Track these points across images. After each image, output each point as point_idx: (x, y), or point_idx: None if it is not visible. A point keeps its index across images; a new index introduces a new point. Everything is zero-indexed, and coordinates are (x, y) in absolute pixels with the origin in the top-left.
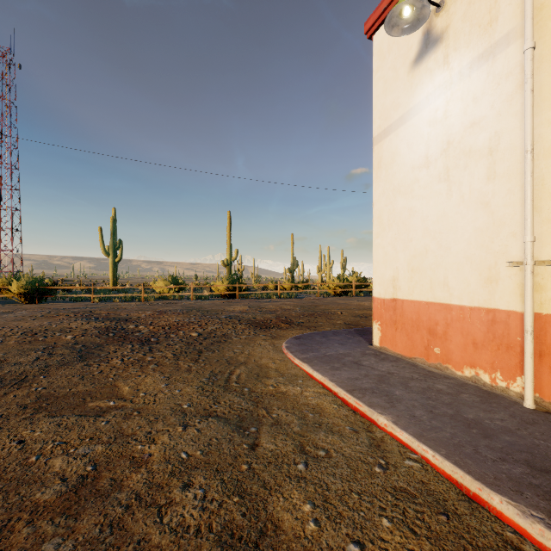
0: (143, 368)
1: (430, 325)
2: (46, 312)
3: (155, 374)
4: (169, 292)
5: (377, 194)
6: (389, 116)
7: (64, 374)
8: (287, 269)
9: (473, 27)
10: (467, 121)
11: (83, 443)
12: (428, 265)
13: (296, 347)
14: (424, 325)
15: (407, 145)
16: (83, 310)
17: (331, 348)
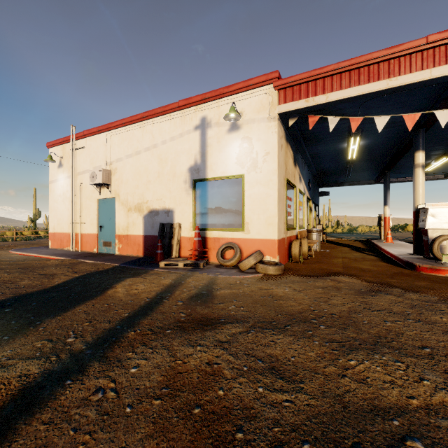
0: None
1: (61, 238)
2: None
3: None
4: None
5: (50, 199)
6: (53, 177)
7: None
8: (29, 219)
9: (67, 169)
10: (67, 190)
11: None
12: (61, 223)
13: (15, 250)
14: (60, 239)
15: (57, 189)
16: None
17: (31, 249)
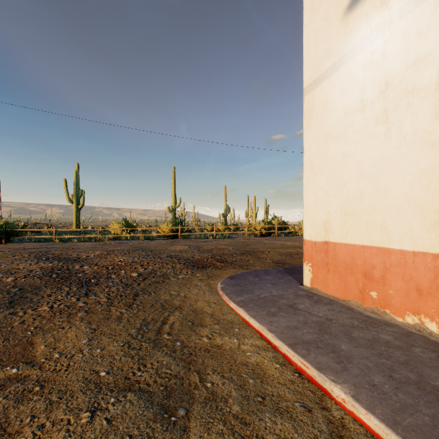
0: (70, 317)
1: (365, 268)
2: (3, 253)
3: (81, 324)
4: (122, 233)
5: (308, 141)
6: (321, 65)
7: None
8: (221, 214)
9: None
10: (410, 59)
11: None
12: (363, 209)
13: (231, 288)
14: (358, 269)
15: (340, 91)
16: (40, 250)
17: (264, 289)
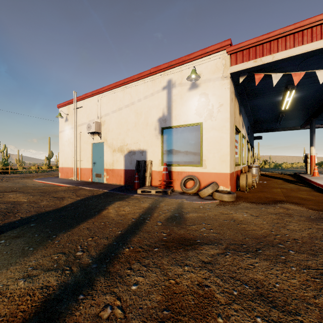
0: None
1: (67, 171)
2: None
3: None
4: None
5: (60, 144)
6: (62, 128)
7: None
8: (46, 158)
9: (71, 122)
10: (71, 137)
11: None
12: (67, 160)
13: (37, 179)
14: (66, 171)
15: (64, 136)
16: None
17: (47, 179)
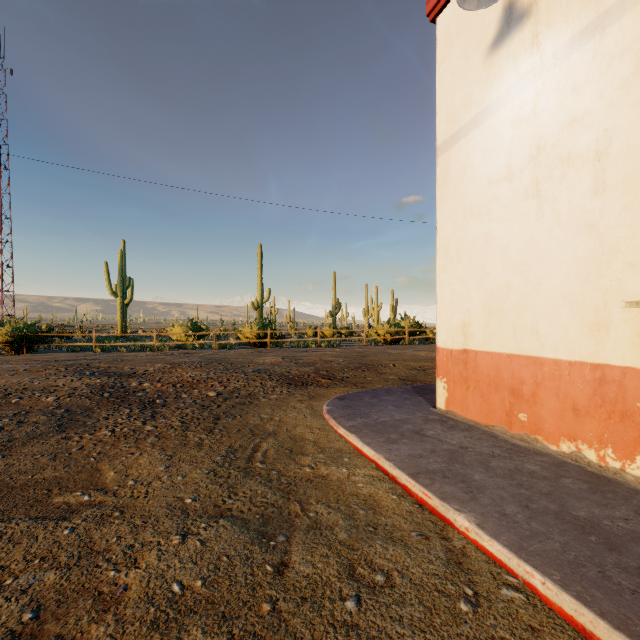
0: (139, 443)
1: (513, 383)
2: (31, 366)
3: (153, 451)
4: (187, 340)
5: (442, 217)
6: (458, 118)
7: (30, 453)
8: (329, 313)
9: None
10: (565, 118)
11: (28, 568)
12: (510, 307)
13: (340, 411)
14: (504, 384)
15: (482, 154)
16: (79, 362)
17: (384, 412)
